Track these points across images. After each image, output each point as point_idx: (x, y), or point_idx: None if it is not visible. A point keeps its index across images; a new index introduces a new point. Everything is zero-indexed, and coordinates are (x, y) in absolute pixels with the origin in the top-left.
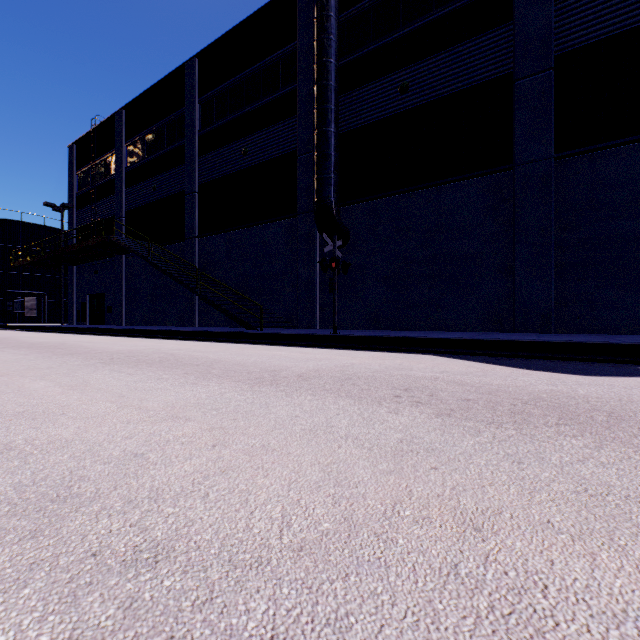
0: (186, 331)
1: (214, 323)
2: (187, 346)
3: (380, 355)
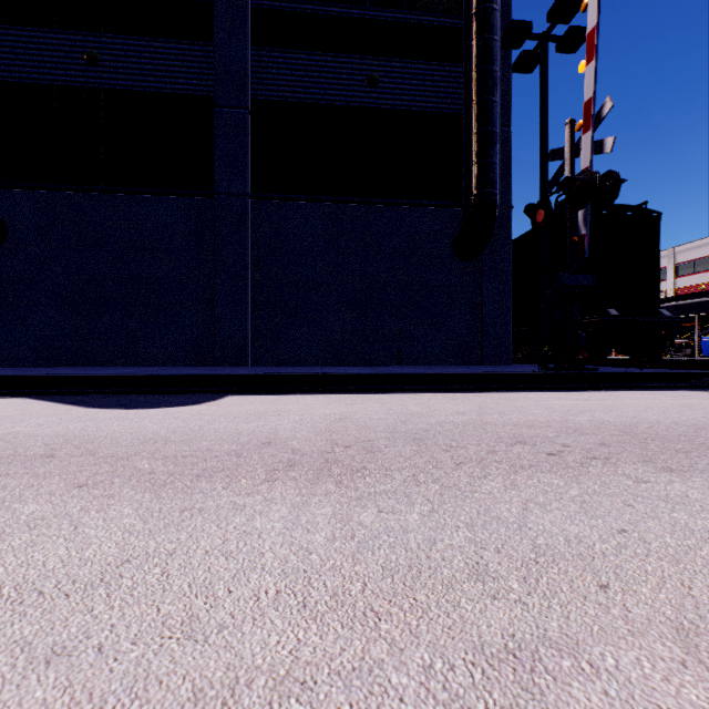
0: None
1: None
2: None
3: None
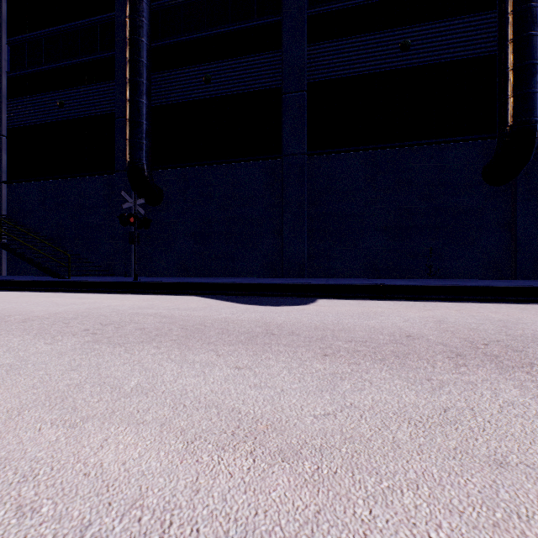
0: None
1: (26, 272)
2: None
3: (152, 298)
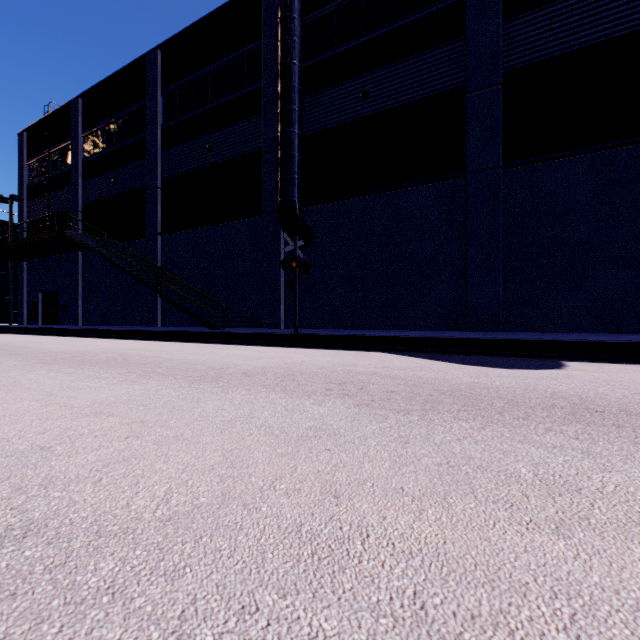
0: (144, 331)
1: (177, 323)
2: (142, 346)
3: (334, 353)
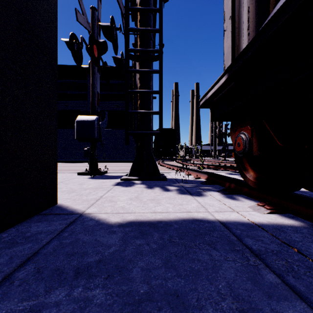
0: None
1: None
2: None
3: None
